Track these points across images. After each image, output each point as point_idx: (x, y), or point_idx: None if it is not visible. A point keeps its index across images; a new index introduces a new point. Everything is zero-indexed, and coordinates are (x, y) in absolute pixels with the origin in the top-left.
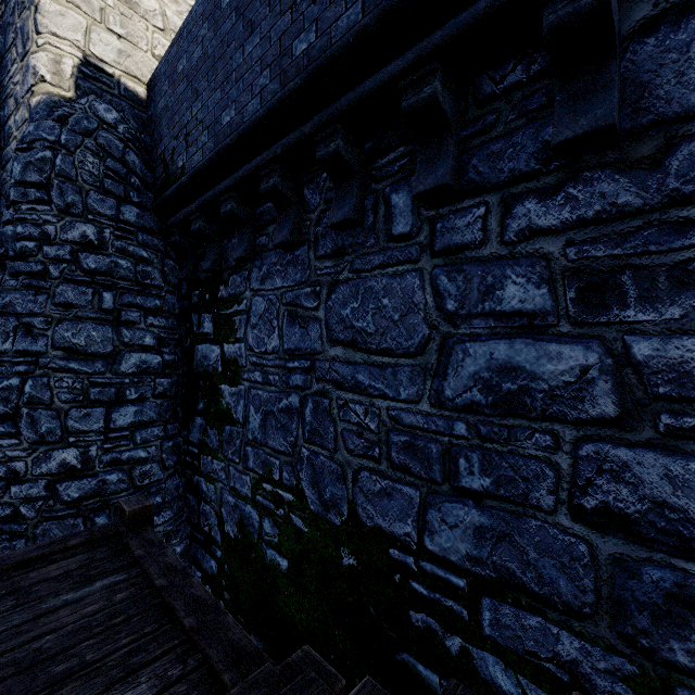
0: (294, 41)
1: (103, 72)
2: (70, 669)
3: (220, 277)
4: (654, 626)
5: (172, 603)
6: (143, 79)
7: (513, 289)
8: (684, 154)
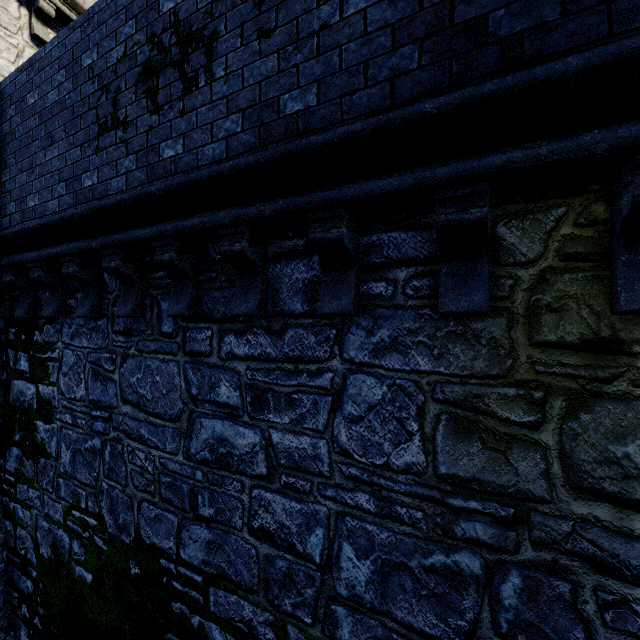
0: (83, 174)
1: None
2: None
3: (36, 323)
4: (280, 592)
5: None
6: None
7: (224, 389)
8: (290, 335)
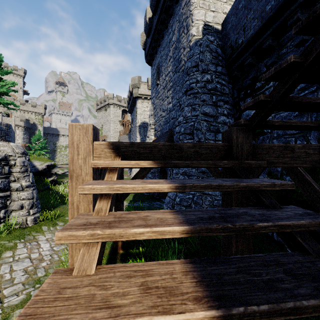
0: None
1: (209, 26)
2: None
3: (256, 80)
4: None
5: None
6: (220, 23)
7: None
8: None
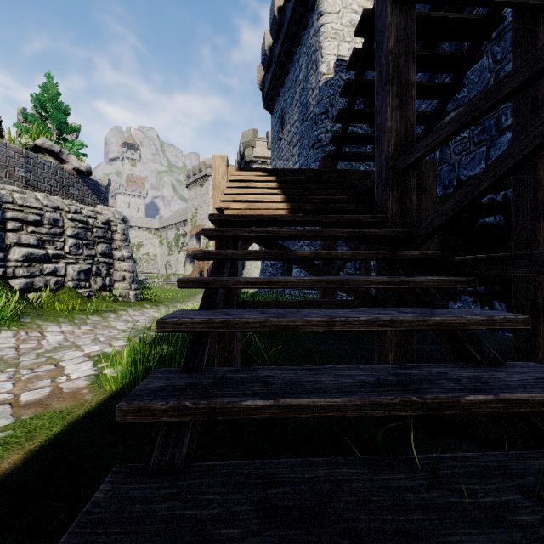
0: None
1: (343, 61)
2: None
3: None
4: None
5: None
6: None
7: None
8: None
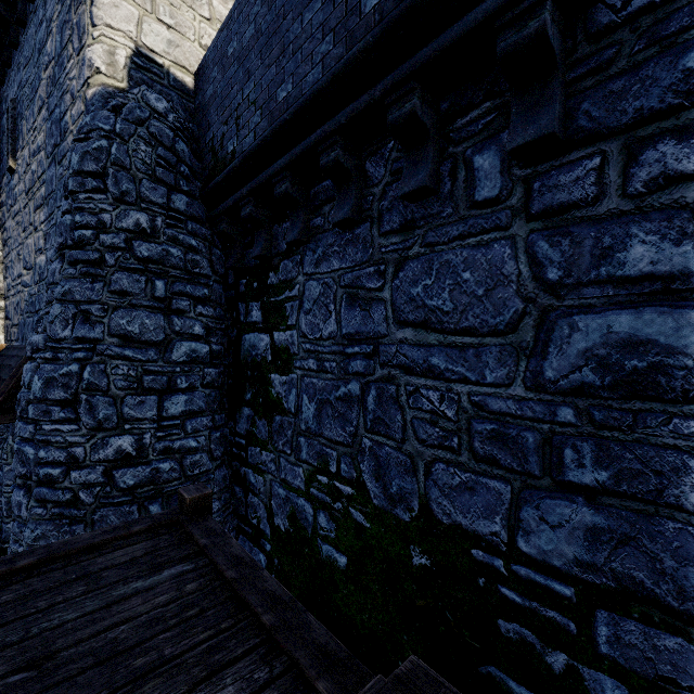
0: None
1: (154, 62)
2: (149, 664)
3: (270, 263)
4: None
5: (246, 597)
6: (191, 69)
7: (640, 249)
8: None
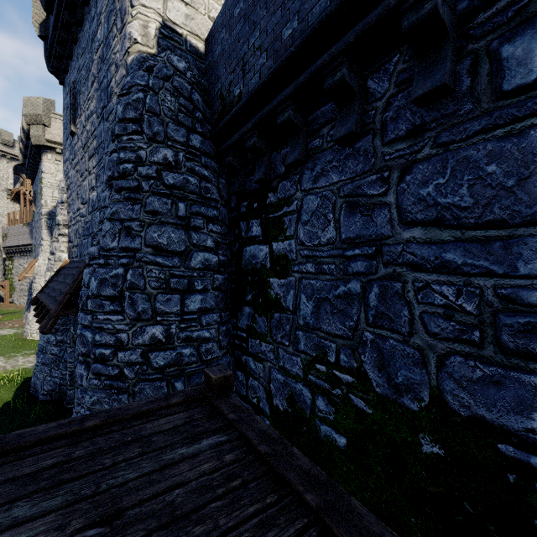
0: None
1: (175, 32)
2: (207, 533)
3: (269, 186)
4: None
5: (284, 473)
6: (202, 37)
7: None
8: None
